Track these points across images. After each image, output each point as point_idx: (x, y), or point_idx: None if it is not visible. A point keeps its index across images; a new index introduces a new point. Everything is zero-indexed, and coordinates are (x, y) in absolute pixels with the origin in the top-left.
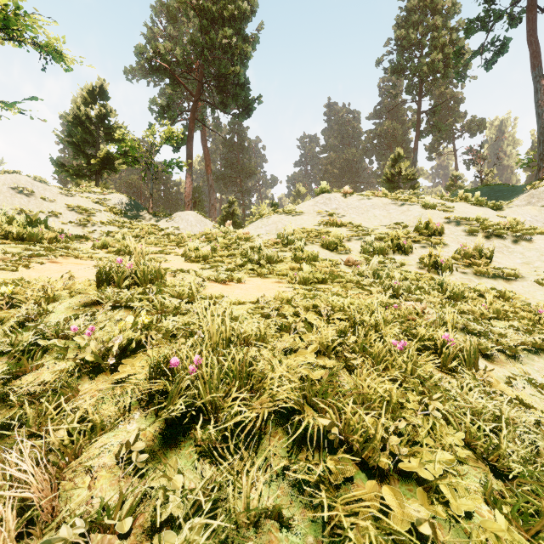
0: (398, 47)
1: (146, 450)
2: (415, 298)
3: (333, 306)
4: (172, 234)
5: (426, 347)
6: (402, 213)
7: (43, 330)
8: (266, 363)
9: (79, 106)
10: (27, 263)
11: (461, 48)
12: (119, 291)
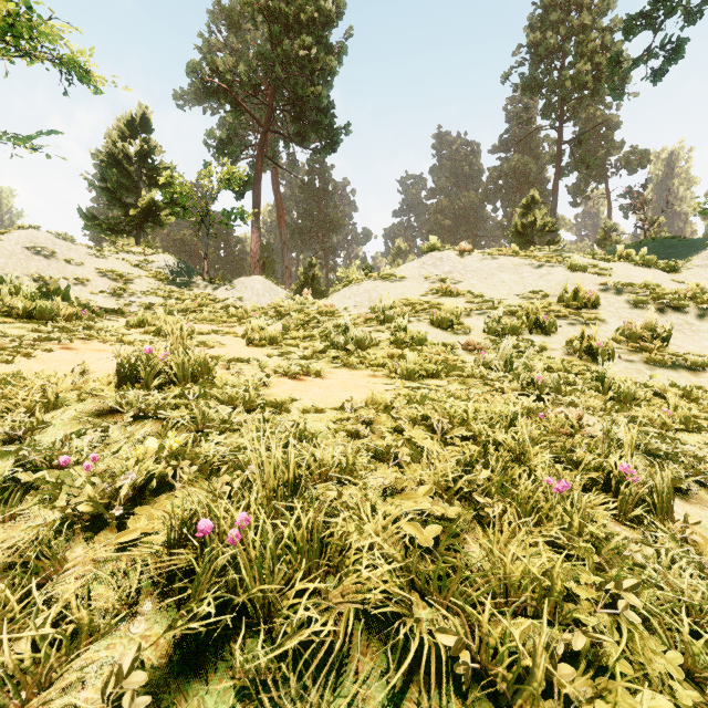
0: (531, 56)
1: (155, 677)
2: (566, 401)
3: (451, 415)
4: (233, 306)
5: (590, 479)
6: (540, 278)
7: (28, 456)
8: (352, 515)
9: (115, 141)
10: (29, 351)
11: (619, 55)
12: (146, 393)
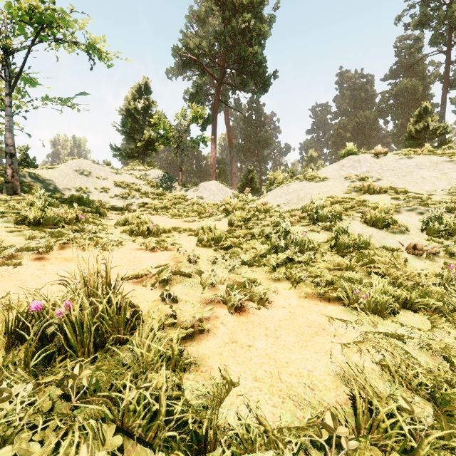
0: None
1: None
2: None
3: None
4: (196, 203)
5: None
6: None
7: None
8: None
9: (129, 102)
10: None
11: None
12: (2, 396)
